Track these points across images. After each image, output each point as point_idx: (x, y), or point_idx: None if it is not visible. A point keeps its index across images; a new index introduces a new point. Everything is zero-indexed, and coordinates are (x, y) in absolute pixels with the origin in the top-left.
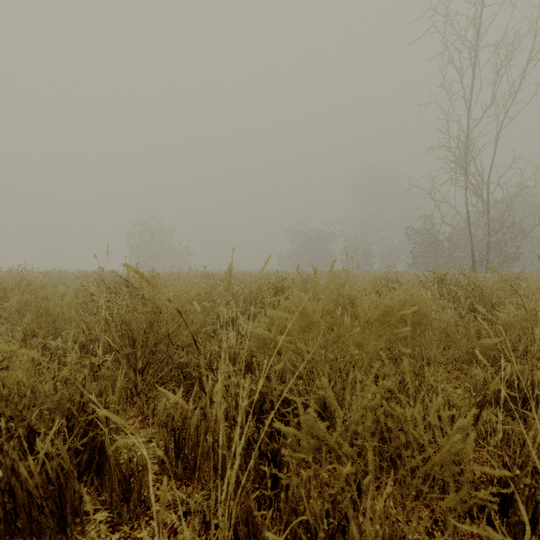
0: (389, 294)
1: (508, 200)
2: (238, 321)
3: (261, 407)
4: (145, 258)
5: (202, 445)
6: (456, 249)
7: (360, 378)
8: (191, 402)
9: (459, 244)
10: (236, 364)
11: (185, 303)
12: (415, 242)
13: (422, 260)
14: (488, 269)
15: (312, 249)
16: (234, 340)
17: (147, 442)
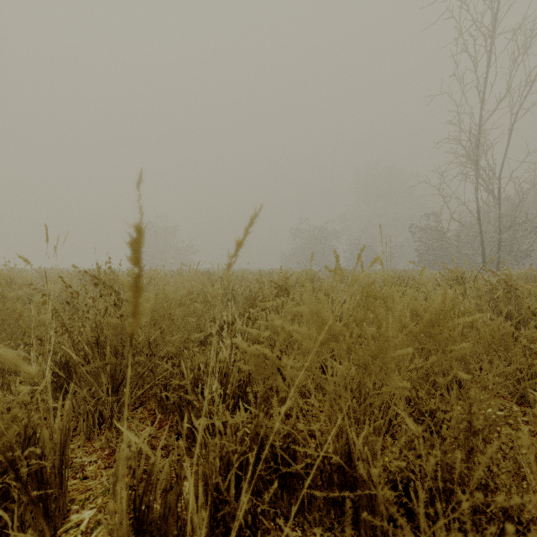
0: (412, 294)
1: (517, 196)
2: (235, 325)
3: (259, 452)
4: (148, 256)
5: (170, 518)
6: (463, 247)
7: (411, 428)
8: (158, 450)
9: (466, 241)
10: (228, 385)
11: (169, 305)
12: (421, 240)
13: (428, 258)
14: (499, 267)
15: (316, 247)
16: (226, 352)
17: (107, 492)
